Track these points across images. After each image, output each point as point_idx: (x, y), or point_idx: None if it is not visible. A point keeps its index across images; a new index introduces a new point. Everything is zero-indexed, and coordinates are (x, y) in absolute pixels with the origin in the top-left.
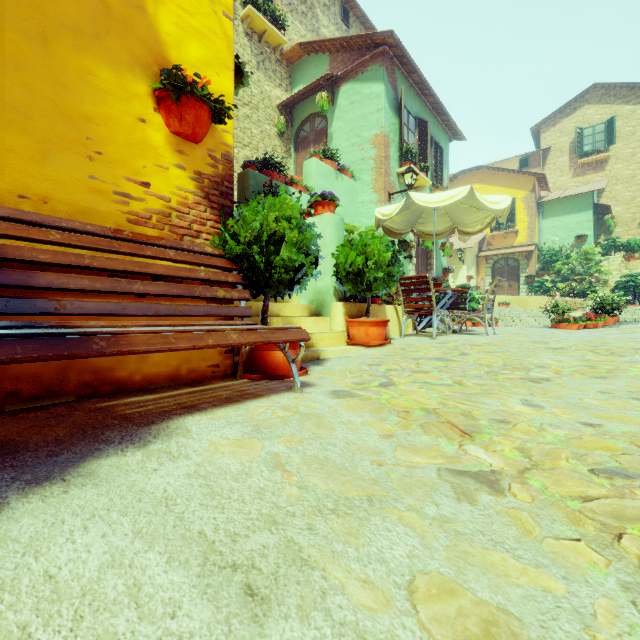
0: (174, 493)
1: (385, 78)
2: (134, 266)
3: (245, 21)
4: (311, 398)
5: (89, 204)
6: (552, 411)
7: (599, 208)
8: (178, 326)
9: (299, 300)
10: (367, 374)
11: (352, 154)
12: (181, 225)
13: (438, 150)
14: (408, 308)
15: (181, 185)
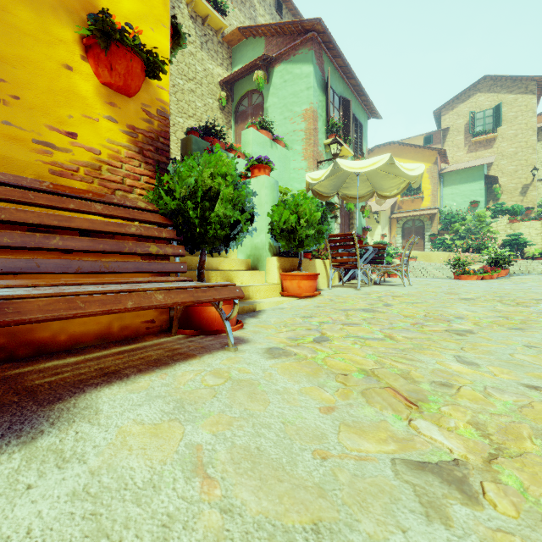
0: (40, 536)
1: (314, 60)
2: (52, 219)
3: (190, 5)
4: (245, 358)
5: (3, 152)
6: (489, 370)
7: (489, 179)
8: (103, 284)
9: (237, 255)
10: (301, 328)
11: (285, 126)
12: (113, 179)
13: (358, 126)
14: (335, 262)
15: (113, 138)
